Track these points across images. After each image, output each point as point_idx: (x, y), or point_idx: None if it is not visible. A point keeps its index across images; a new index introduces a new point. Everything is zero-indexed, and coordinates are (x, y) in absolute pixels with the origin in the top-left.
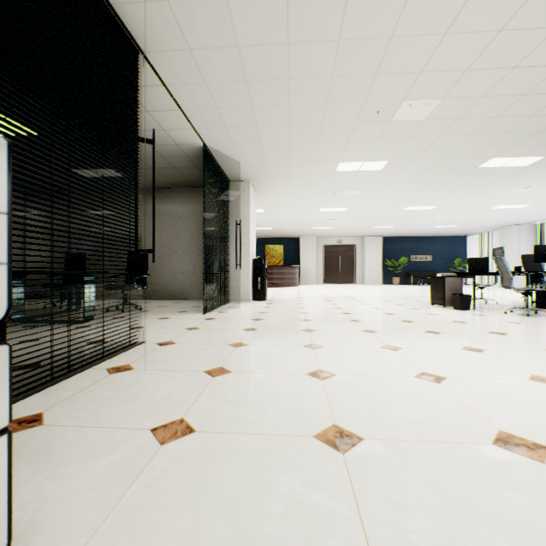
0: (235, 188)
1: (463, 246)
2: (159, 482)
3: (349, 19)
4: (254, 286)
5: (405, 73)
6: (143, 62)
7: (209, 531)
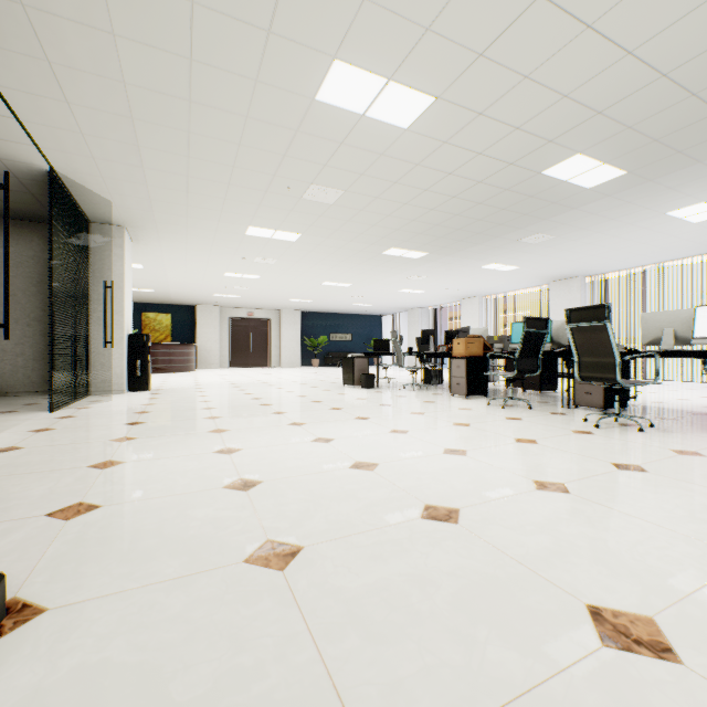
0: (100, 234)
1: (380, 325)
2: (81, 537)
3: (257, 104)
4: (131, 371)
5: (312, 162)
6: None
7: (143, 544)
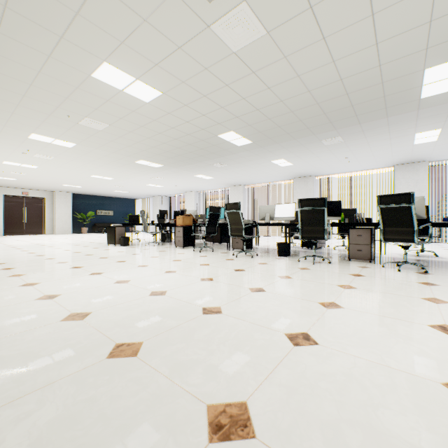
0: None
1: (134, 205)
2: None
3: (48, 67)
4: None
5: (87, 106)
6: None
7: None
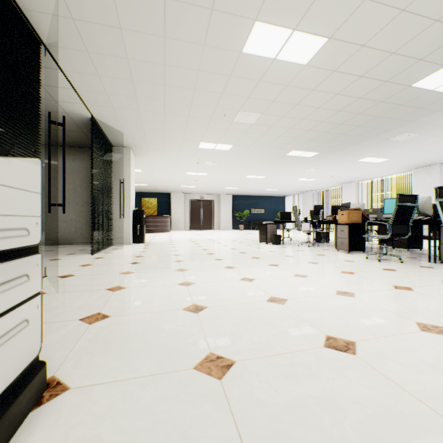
0: (118, 152)
1: (283, 203)
2: (96, 337)
3: (204, 61)
4: (134, 232)
5: (240, 96)
6: (45, 52)
7: (131, 346)
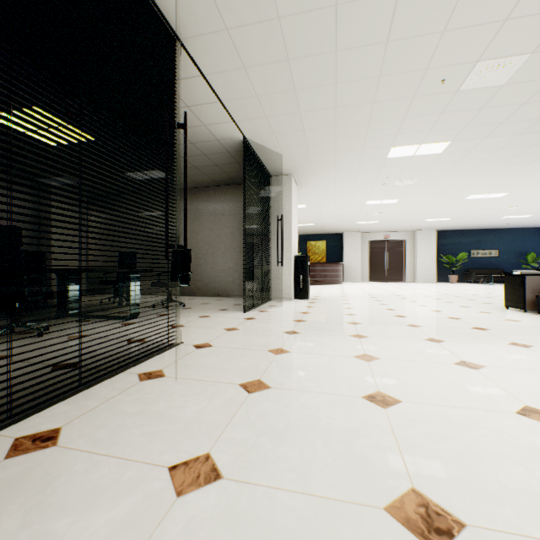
0: (277, 183)
1: (538, 238)
2: None
3: None
4: (296, 284)
5: (483, 24)
6: (180, 50)
7: None
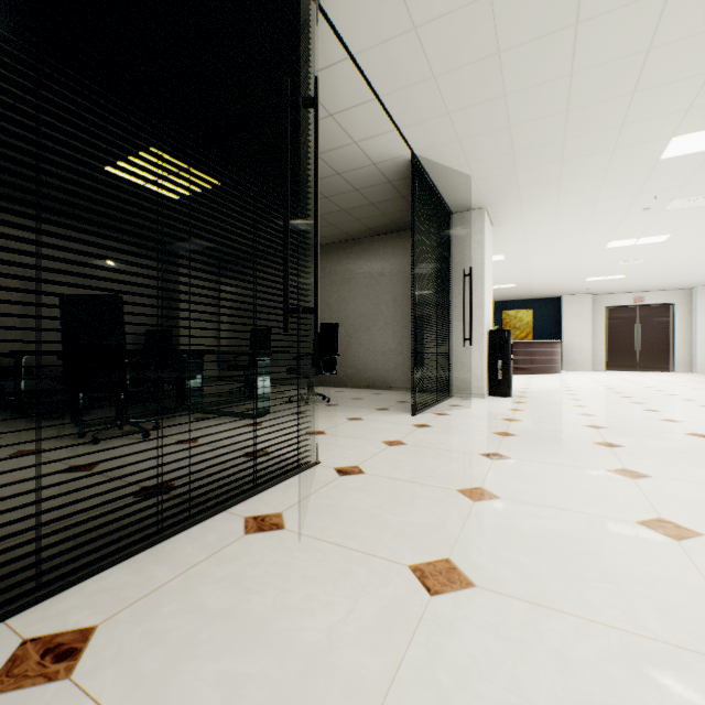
0: (460, 223)
1: None
2: None
3: None
4: (491, 373)
5: None
6: (316, 15)
7: None
